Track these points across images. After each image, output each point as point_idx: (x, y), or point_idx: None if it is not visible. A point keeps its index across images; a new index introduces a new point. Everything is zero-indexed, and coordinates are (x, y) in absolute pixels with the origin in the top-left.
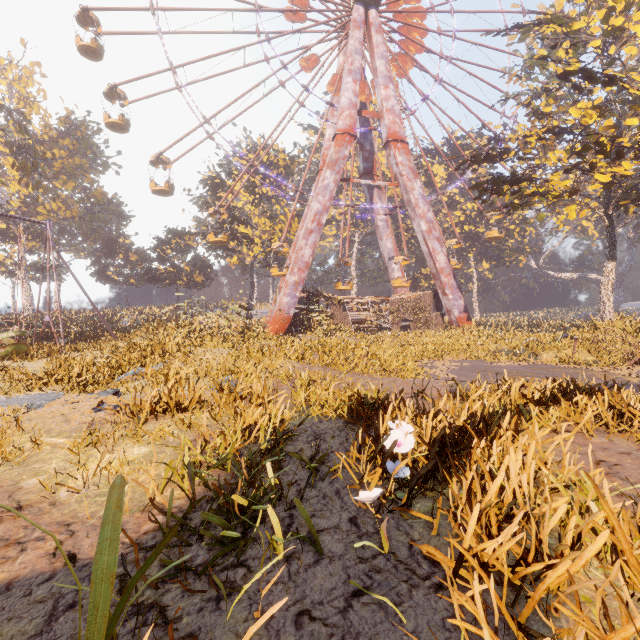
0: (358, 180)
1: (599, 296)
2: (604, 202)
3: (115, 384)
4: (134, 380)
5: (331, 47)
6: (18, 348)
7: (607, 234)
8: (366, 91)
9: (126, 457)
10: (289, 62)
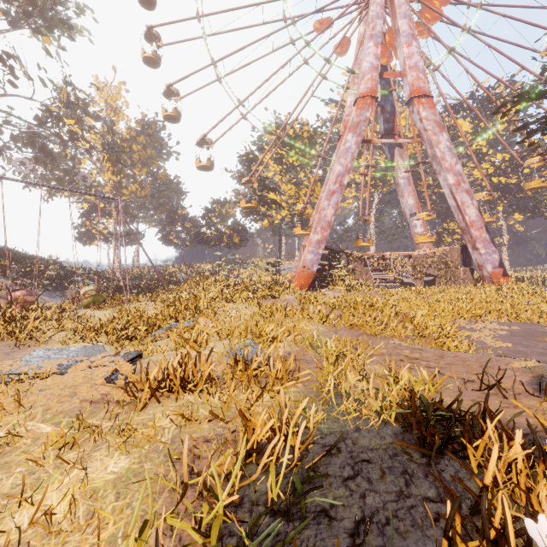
0: (379, 140)
1: None
2: None
3: (146, 341)
4: (167, 335)
5: (352, 19)
6: (96, 299)
7: None
8: (387, 54)
9: (85, 487)
10: (312, 40)
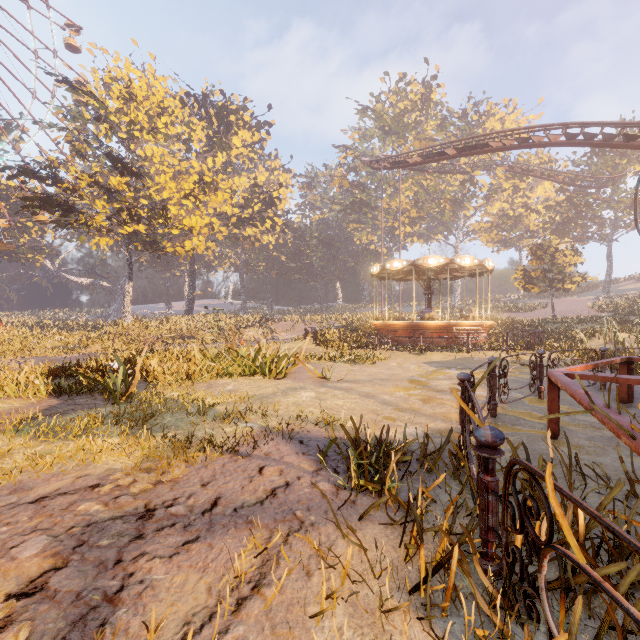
0: None
1: (123, 305)
2: (127, 241)
3: None
4: None
5: None
6: None
7: (128, 263)
8: None
9: None
10: None
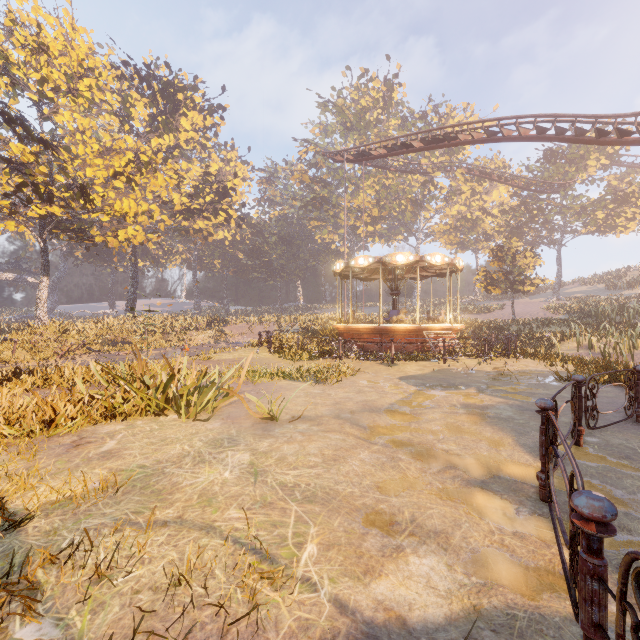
0: None
1: (36, 304)
2: (40, 227)
3: None
4: None
5: None
6: None
7: (43, 254)
8: None
9: None
10: None
